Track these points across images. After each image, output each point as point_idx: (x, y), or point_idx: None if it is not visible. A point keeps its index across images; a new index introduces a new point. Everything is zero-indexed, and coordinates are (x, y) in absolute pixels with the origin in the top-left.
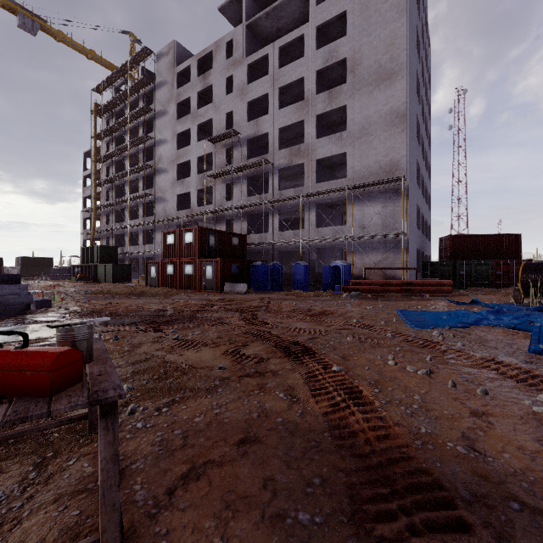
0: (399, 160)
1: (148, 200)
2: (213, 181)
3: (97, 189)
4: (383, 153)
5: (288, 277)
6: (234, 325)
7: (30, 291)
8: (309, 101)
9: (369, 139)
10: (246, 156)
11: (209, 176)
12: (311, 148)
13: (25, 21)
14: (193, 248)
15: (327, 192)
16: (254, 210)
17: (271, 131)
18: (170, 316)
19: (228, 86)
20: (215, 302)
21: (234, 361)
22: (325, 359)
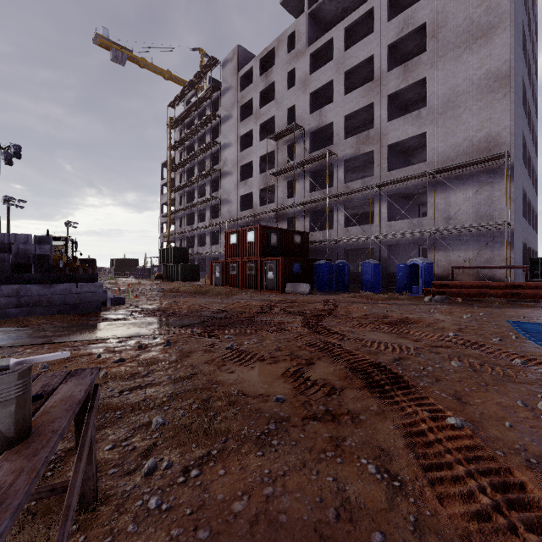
0: (498, 133)
1: (214, 203)
2: (275, 180)
3: (172, 196)
4: (475, 128)
5: (354, 276)
6: (296, 333)
7: (115, 288)
8: (379, 80)
9: (456, 113)
10: (309, 150)
11: (271, 174)
12: (382, 132)
13: (117, 54)
14: (255, 247)
15: (402, 180)
16: (317, 206)
17: (335, 120)
18: (228, 318)
19: (290, 80)
20: (275, 303)
21: (296, 389)
22: (428, 398)
